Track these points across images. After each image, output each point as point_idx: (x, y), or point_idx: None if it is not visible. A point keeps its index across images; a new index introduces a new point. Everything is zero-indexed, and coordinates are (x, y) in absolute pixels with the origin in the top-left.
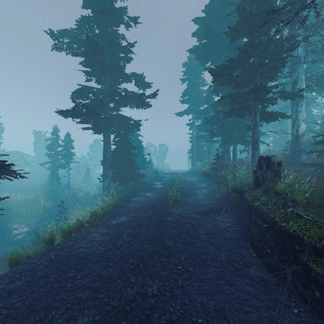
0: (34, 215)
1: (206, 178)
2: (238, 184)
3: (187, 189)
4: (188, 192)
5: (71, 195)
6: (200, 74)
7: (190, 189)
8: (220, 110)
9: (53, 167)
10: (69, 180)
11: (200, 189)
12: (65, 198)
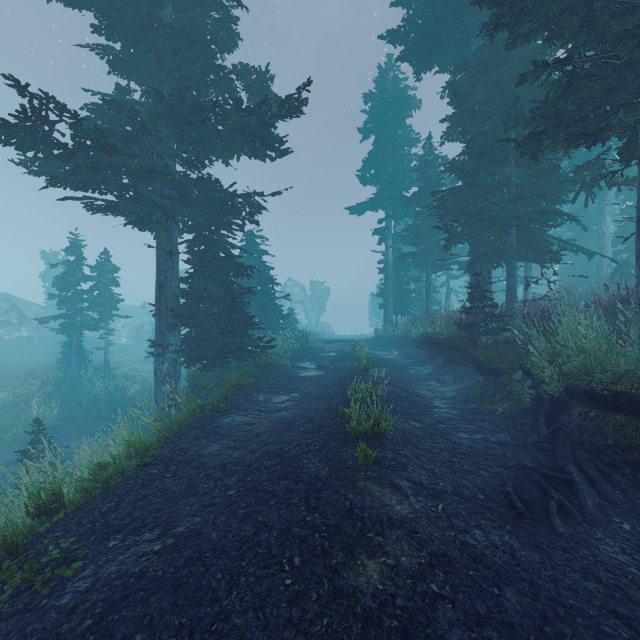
0: (7, 444)
1: (429, 353)
2: (569, 372)
3: (394, 383)
4: (401, 395)
5: (111, 391)
6: (403, 116)
7: (401, 384)
8: (474, 171)
9: (69, 327)
10: (107, 357)
11: (422, 380)
12: (92, 400)
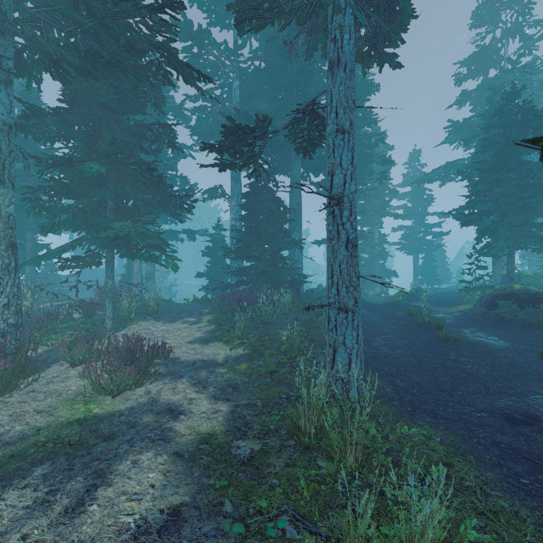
0: None
1: None
2: None
3: None
4: None
5: None
6: None
7: None
8: None
9: None
10: None
11: None
12: None
